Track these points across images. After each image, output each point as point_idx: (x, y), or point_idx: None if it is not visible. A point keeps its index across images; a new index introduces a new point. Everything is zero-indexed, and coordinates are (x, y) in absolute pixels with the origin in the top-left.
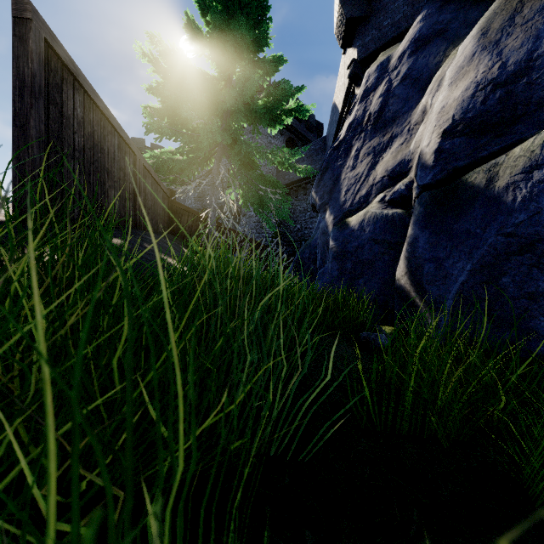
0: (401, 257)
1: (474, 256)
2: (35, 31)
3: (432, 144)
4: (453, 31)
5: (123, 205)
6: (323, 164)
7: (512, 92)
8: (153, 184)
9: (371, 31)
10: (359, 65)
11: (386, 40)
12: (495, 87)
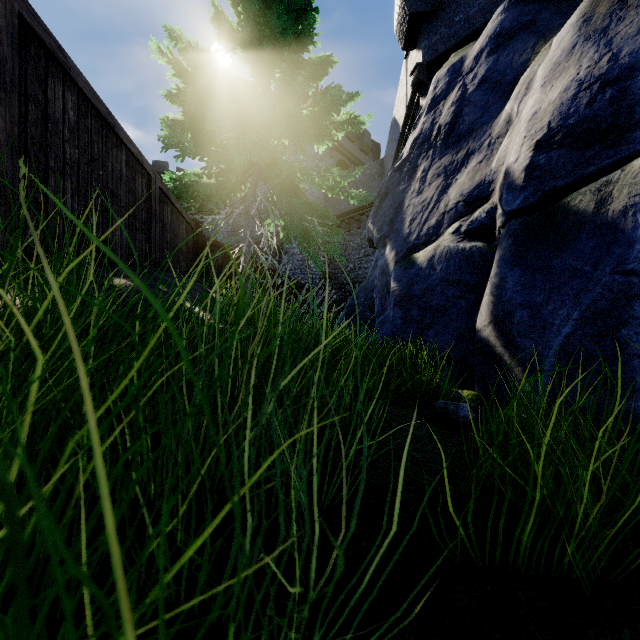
0: (483, 302)
1: (583, 300)
2: (5, 3)
3: (521, 160)
4: (543, 23)
5: (133, 237)
6: (382, 189)
7: (628, 90)
8: (173, 212)
9: (439, 29)
10: (424, 70)
11: (458, 39)
12: (604, 84)
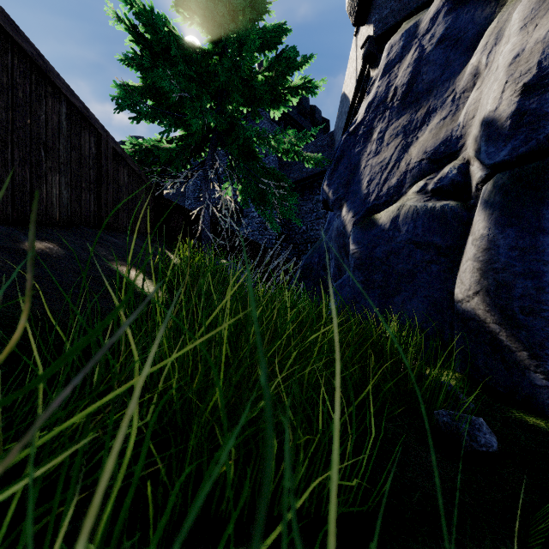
0: (464, 268)
1: None
2: None
3: (504, 107)
4: None
5: (78, 196)
6: (337, 152)
7: None
8: (131, 174)
9: (389, 3)
10: (375, 42)
11: (407, 11)
12: None
